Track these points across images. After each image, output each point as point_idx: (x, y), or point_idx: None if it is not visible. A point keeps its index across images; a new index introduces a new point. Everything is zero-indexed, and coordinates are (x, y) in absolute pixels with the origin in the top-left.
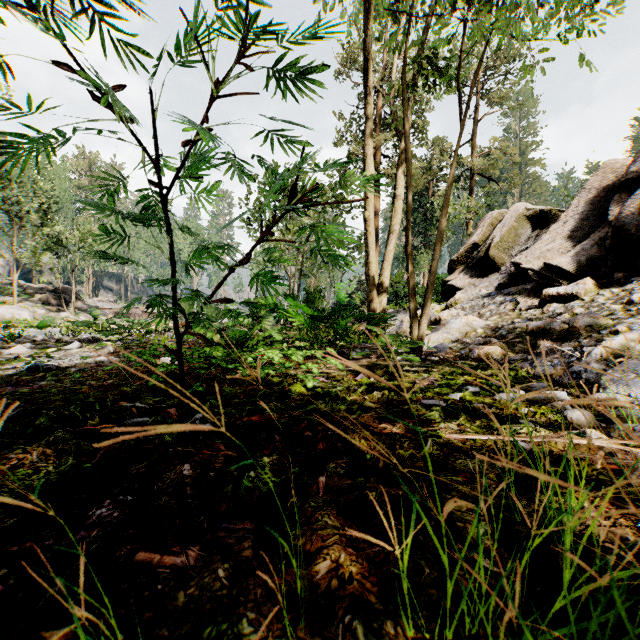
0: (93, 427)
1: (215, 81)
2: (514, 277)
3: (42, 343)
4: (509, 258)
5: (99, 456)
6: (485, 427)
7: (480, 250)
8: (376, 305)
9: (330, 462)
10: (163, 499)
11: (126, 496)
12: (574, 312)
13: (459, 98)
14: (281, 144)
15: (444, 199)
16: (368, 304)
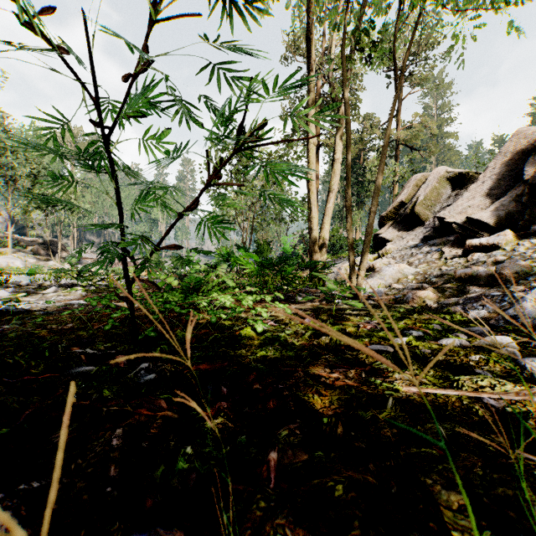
0: (34, 377)
1: (154, 1)
2: (438, 230)
3: (25, 288)
4: (432, 214)
5: (24, 417)
6: (441, 377)
7: (407, 207)
8: (317, 255)
9: (281, 425)
10: (77, 485)
11: (31, 482)
12: (497, 260)
13: (395, 66)
14: (229, 81)
15: (381, 158)
16: (310, 254)
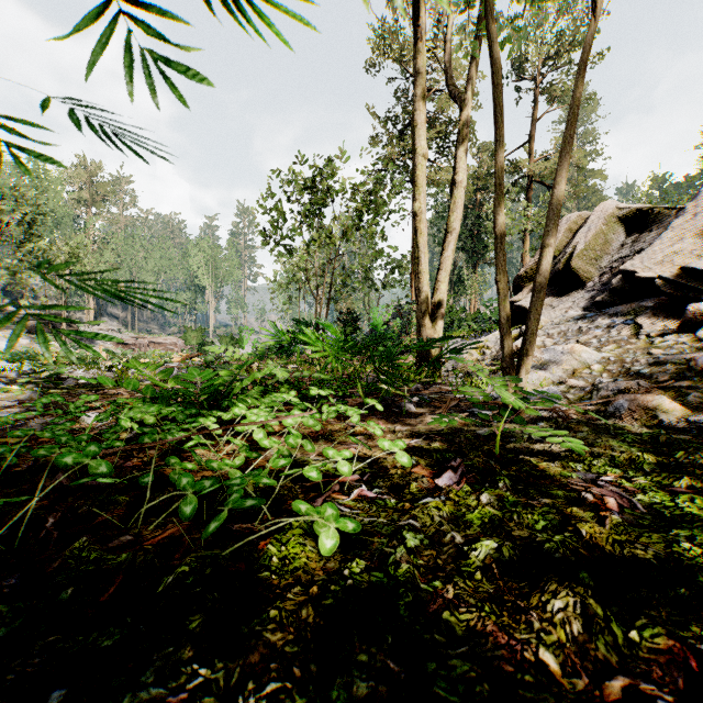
0: None
1: None
2: (617, 292)
3: None
4: (597, 271)
5: None
6: None
7: (558, 261)
8: (429, 331)
9: None
10: None
11: None
12: None
13: None
14: None
15: (565, 144)
16: (418, 329)
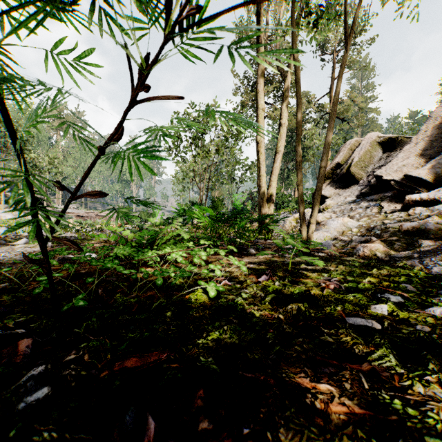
0: None
1: None
2: (374, 187)
3: (1, 239)
4: (365, 174)
5: None
6: None
7: (343, 168)
8: (266, 209)
9: None
10: None
11: None
12: (441, 214)
13: (347, 22)
14: None
15: (331, 115)
16: (259, 208)
